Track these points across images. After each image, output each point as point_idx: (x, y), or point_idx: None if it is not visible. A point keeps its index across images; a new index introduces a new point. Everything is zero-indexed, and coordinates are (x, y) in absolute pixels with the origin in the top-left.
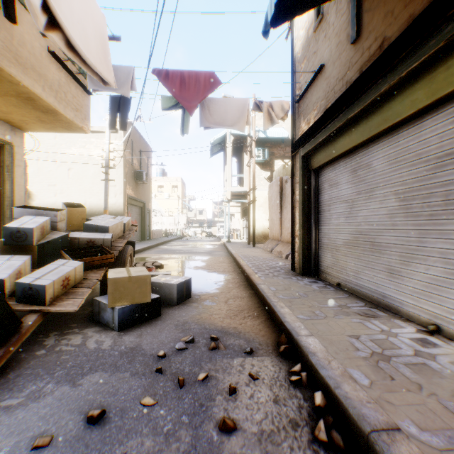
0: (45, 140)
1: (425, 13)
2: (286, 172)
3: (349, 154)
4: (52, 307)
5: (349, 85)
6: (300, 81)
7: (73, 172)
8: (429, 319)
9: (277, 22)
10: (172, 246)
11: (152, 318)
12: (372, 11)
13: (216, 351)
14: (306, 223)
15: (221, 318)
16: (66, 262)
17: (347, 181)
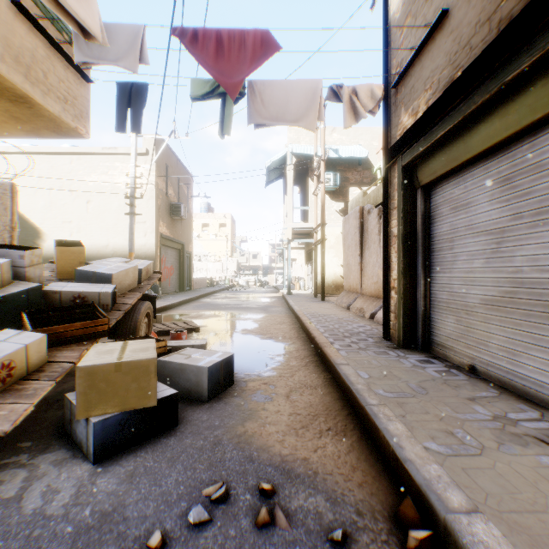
0: (58, 165)
1: None
2: (367, 201)
3: (494, 154)
4: None
5: (505, 25)
6: (399, 53)
7: (93, 205)
8: None
9: None
10: (217, 299)
11: (162, 431)
12: None
13: (269, 531)
14: (409, 268)
15: (280, 434)
16: (14, 335)
17: (491, 199)
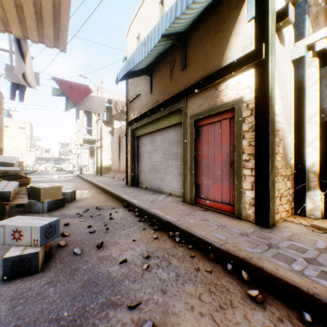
0: None
1: (166, 101)
2: (122, 131)
3: (150, 134)
4: (14, 202)
5: (149, 108)
6: (130, 93)
7: None
8: (169, 192)
9: (122, 79)
10: (32, 178)
11: (61, 207)
12: (155, 87)
13: (100, 210)
14: (133, 161)
15: (97, 203)
16: (9, 182)
17: (149, 145)
